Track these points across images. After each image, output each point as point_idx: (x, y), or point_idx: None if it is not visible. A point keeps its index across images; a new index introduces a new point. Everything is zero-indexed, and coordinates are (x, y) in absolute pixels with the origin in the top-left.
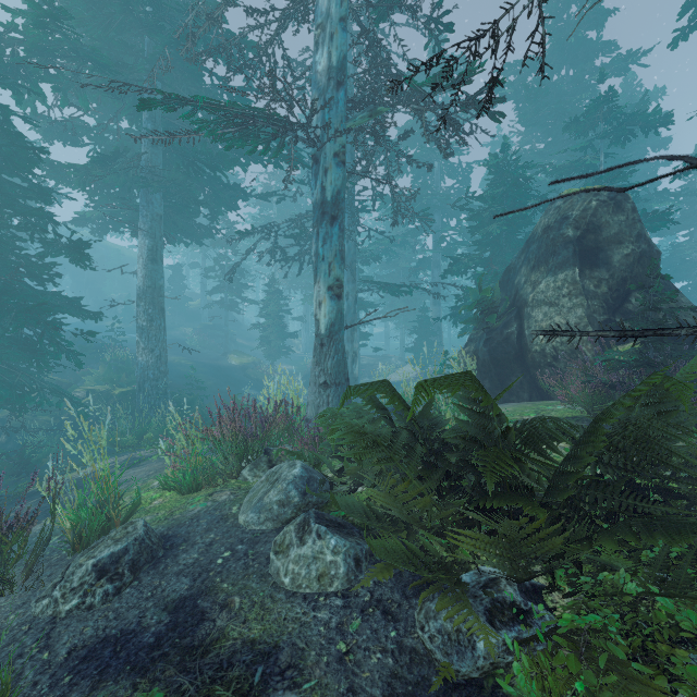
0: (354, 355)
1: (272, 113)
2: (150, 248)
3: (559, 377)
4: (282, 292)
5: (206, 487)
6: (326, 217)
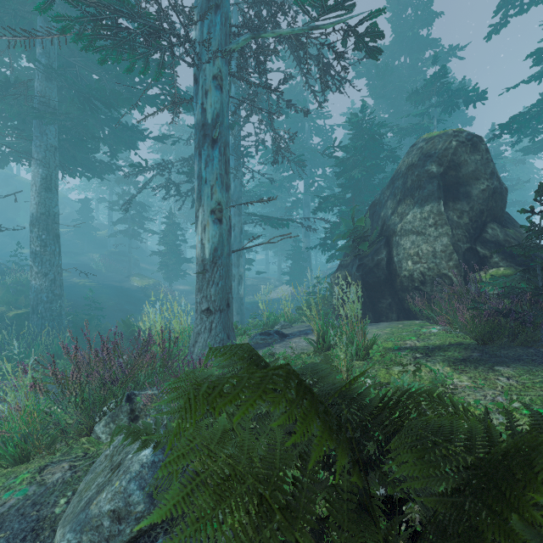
0: (240, 278)
1: (145, 16)
2: (44, 177)
3: (425, 300)
4: (179, 224)
5: (37, 458)
6: (207, 139)
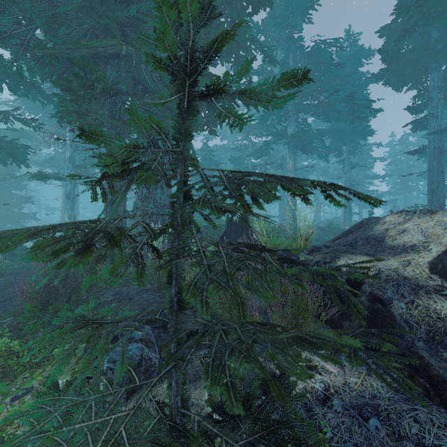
0: None
1: None
2: (64, 192)
3: None
4: None
5: None
6: (67, 198)
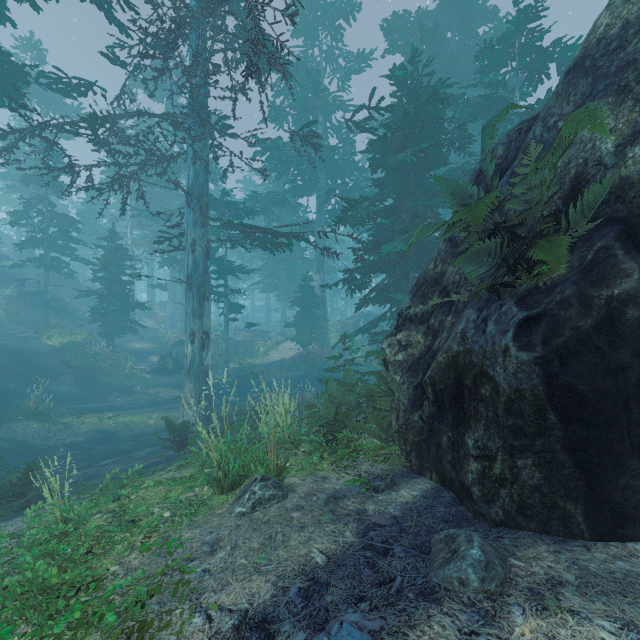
0: (205, 337)
1: None
2: None
3: None
4: (127, 250)
5: None
6: None
